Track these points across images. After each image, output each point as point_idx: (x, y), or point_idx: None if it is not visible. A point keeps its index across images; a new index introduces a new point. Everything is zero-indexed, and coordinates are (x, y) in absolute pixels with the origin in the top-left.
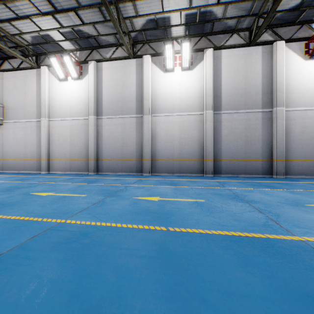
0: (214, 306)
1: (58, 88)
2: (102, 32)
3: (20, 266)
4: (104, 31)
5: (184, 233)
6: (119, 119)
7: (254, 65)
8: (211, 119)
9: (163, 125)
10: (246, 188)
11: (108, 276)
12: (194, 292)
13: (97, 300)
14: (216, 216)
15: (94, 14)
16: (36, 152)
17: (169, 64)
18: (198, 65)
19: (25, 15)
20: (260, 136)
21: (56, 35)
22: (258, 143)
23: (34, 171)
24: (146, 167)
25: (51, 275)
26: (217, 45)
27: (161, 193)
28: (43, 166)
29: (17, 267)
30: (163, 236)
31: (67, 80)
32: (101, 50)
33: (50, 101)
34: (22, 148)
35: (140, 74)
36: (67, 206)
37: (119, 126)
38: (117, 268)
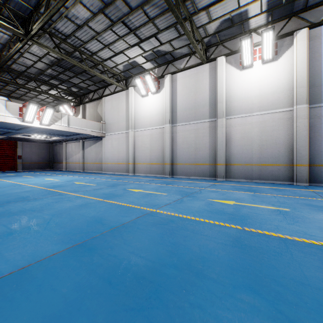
0: (284, 287)
1: (141, 103)
2: (177, 46)
3: (136, 231)
4: (178, 45)
5: (261, 234)
6: (193, 125)
7: None
8: (305, 116)
9: (239, 127)
10: None
11: (193, 249)
12: (266, 274)
13: (188, 259)
14: (302, 226)
15: (171, 33)
16: (125, 157)
17: (246, 60)
18: (286, 52)
19: (120, 51)
20: None
21: (140, 59)
22: None
23: (124, 173)
24: (220, 172)
25: (156, 240)
26: (314, 22)
27: (237, 198)
28: (130, 169)
29: (135, 232)
30: (238, 233)
31: (148, 95)
32: (175, 63)
33: (135, 115)
34: (116, 154)
35: (213, 78)
36: (154, 200)
37: (192, 132)
38: (199, 245)
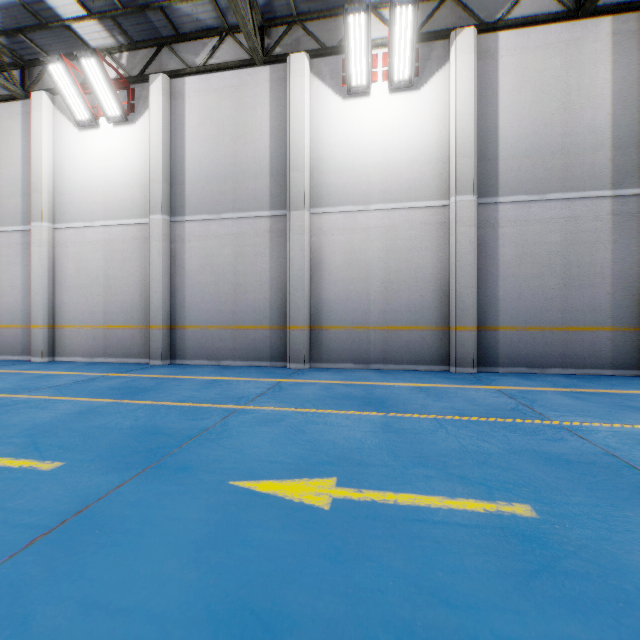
0: None
1: (75, 147)
2: None
3: None
4: None
5: None
6: (228, 224)
7: (589, 69)
8: (471, 220)
9: (340, 236)
10: (620, 422)
11: None
12: None
13: None
14: None
15: None
16: (23, 308)
17: (357, 73)
18: (436, 75)
19: None
20: (607, 262)
21: (62, 1)
22: (601, 284)
23: (18, 357)
24: (298, 347)
25: None
26: (486, 22)
27: (342, 449)
28: (38, 344)
29: None
30: None
31: (99, 125)
32: (181, 48)
33: (57, 179)
34: None
35: (280, 106)
36: None
37: (227, 242)
38: None
